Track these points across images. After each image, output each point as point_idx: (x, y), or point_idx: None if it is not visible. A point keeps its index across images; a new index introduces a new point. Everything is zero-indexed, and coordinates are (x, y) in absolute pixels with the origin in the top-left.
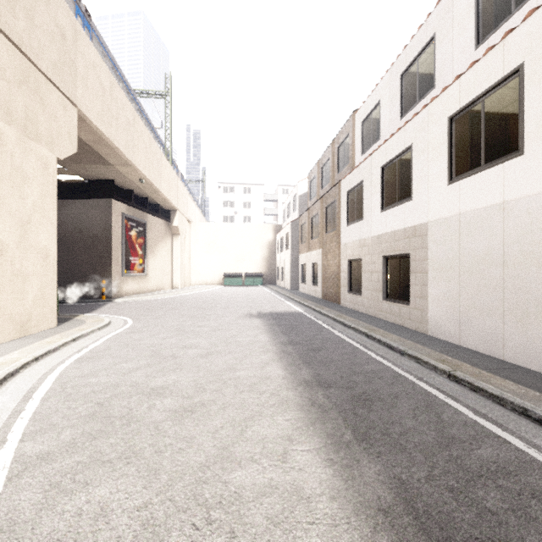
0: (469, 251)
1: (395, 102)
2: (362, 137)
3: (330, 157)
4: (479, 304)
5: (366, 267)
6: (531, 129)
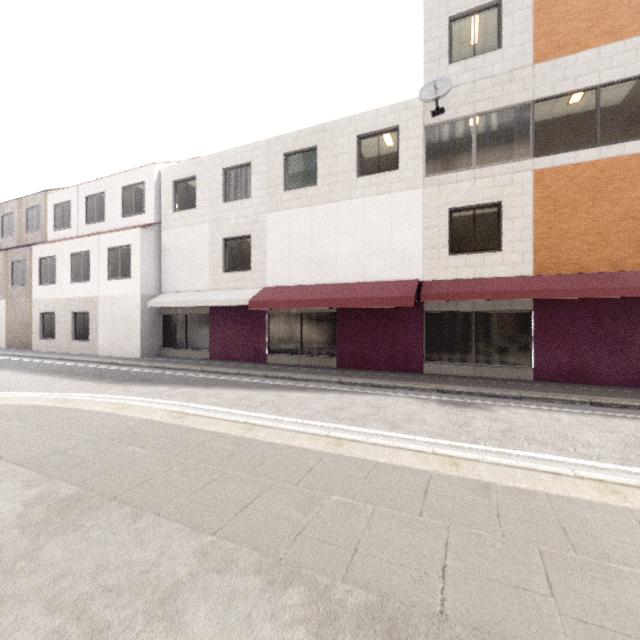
0: (115, 313)
1: (82, 211)
2: (55, 217)
3: (17, 212)
4: (119, 336)
5: (59, 319)
6: (133, 271)
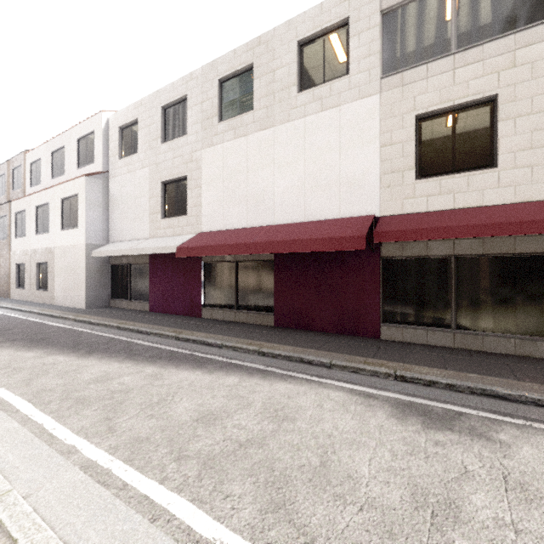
0: (67, 263)
1: (49, 166)
2: (31, 174)
3: (6, 173)
4: (69, 286)
5: (28, 269)
6: (79, 220)
